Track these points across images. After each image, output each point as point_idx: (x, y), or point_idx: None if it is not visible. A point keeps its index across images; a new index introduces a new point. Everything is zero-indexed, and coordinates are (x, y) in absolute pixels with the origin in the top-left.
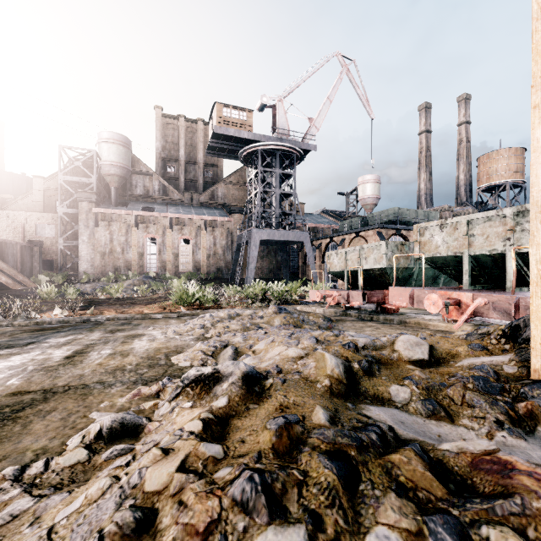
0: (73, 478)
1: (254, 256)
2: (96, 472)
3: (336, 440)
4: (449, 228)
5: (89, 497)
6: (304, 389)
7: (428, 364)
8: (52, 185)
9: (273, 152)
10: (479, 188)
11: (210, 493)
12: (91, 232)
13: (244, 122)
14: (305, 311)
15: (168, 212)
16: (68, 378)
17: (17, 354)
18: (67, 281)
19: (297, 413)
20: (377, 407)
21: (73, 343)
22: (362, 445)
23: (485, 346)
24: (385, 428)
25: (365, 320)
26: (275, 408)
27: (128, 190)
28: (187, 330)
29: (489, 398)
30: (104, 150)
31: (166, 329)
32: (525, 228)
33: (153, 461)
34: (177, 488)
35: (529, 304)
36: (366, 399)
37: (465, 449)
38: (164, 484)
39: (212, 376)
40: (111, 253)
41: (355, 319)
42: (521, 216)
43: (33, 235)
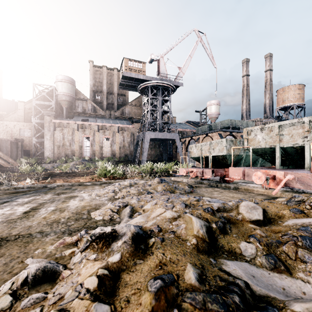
0: None
1: (147, 147)
2: None
3: (206, 306)
4: (266, 130)
5: None
6: (178, 247)
7: (263, 223)
8: (29, 106)
9: (157, 87)
10: (278, 108)
11: None
12: (52, 133)
13: (141, 69)
14: (176, 180)
15: (96, 122)
16: (20, 228)
17: None
18: (37, 162)
19: (173, 271)
20: (232, 261)
21: (32, 202)
22: (229, 311)
23: (302, 210)
24: (243, 285)
25: (213, 187)
26: (156, 265)
27: (73, 109)
28: (104, 193)
29: None
30: (59, 86)
31: (92, 192)
32: None
33: None
34: None
35: None
36: (223, 254)
37: None
38: None
39: (111, 235)
40: (63, 146)
41: (207, 186)
42: None
43: (18, 135)
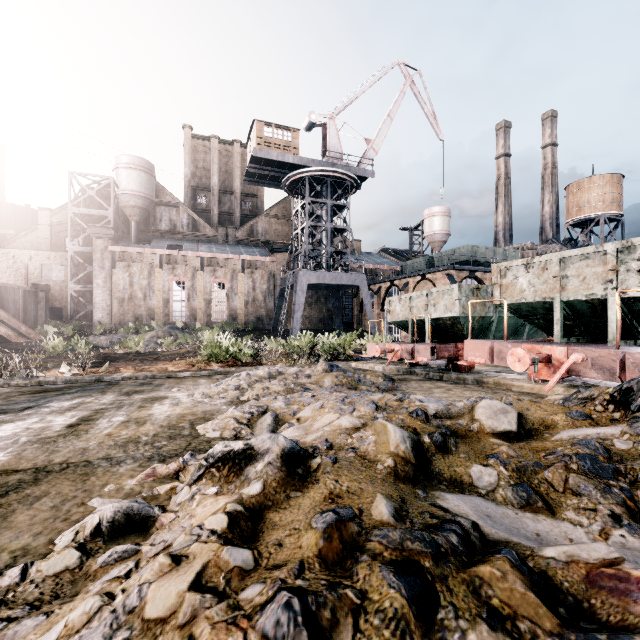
0: (58, 591)
1: (301, 303)
2: (88, 584)
3: (405, 546)
4: (536, 268)
5: (70, 625)
6: (361, 471)
7: (516, 437)
8: (61, 219)
9: (323, 179)
10: (568, 222)
11: (232, 624)
12: (107, 274)
13: (289, 143)
14: (361, 368)
15: (199, 251)
16: (67, 452)
17: (9, 422)
18: (78, 332)
19: (352, 505)
20: (455, 494)
21: (80, 408)
22: (439, 553)
23: (588, 414)
24: (468, 525)
25: (434, 380)
26: (324, 497)
27: (152, 225)
28: (218, 391)
29: (600, 483)
30: (122, 176)
31: (194, 390)
32: (631, 268)
33: (159, 573)
34: (187, 615)
35: (638, 361)
36: (440, 484)
37: (576, 557)
38: (171, 608)
39: (244, 453)
40: (130, 299)
41: (422, 378)
42: (627, 253)
43: (38, 278)
